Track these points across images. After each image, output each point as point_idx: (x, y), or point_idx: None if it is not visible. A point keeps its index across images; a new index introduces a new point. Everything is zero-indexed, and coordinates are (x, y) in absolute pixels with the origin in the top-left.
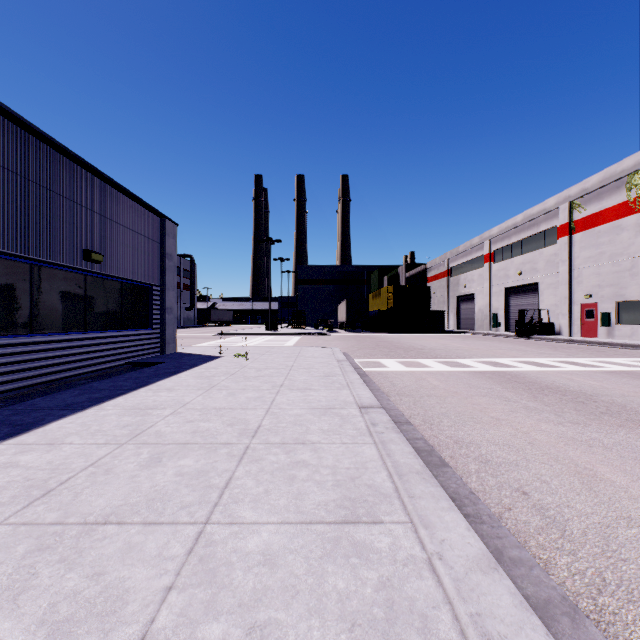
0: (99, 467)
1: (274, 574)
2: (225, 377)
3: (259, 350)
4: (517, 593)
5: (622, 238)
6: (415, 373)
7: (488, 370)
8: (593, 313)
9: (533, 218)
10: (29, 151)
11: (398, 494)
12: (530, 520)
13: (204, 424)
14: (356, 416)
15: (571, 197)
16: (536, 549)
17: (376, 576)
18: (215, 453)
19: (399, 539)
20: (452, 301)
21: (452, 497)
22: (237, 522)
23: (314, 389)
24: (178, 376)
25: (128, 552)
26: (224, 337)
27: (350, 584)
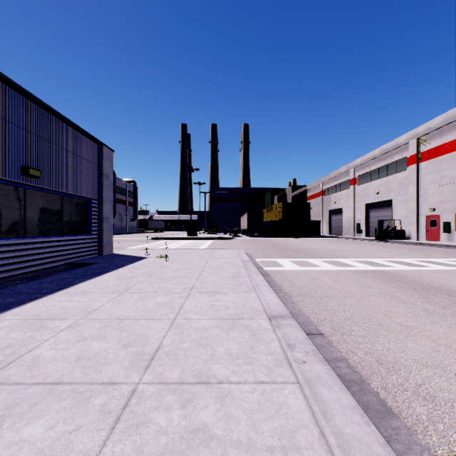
0: None
1: None
2: (143, 278)
3: (179, 251)
4: None
5: None
6: (308, 272)
7: (369, 269)
8: (436, 222)
9: (388, 151)
10: None
11: None
12: None
13: (96, 344)
14: (267, 331)
15: (418, 134)
16: None
17: None
18: (85, 406)
19: None
20: (325, 214)
21: None
22: None
23: (222, 292)
24: (101, 277)
25: None
26: (156, 240)
27: None
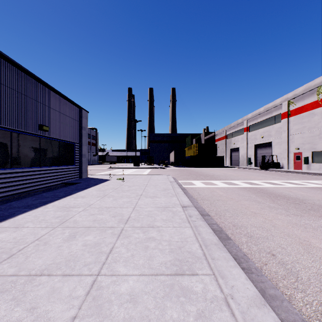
0: (41, 241)
1: (136, 308)
2: (112, 190)
3: (130, 176)
4: (279, 321)
5: (314, 119)
6: (210, 188)
7: (247, 186)
8: (300, 157)
9: (269, 109)
10: (10, 73)
11: (205, 257)
12: (278, 271)
13: (100, 216)
14: (180, 211)
15: (288, 98)
16: (283, 288)
17: (195, 309)
18: (105, 232)
19: (207, 285)
20: (228, 151)
21: (234, 257)
22: (115, 274)
23: (158, 197)
24: (87, 190)
25: (52, 293)
26: (112, 169)
27: (180, 315)
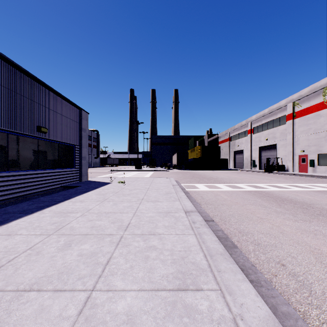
0: (33, 250)
1: None
2: (112, 194)
3: (131, 179)
4: None
5: (320, 121)
6: (214, 192)
7: (252, 190)
8: (305, 160)
9: (273, 110)
10: (6, 72)
11: (210, 269)
12: (289, 283)
13: (98, 222)
14: (183, 217)
15: (293, 99)
16: (296, 304)
17: None
18: (102, 241)
19: (213, 303)
20: (231, 153)
21: (241, 268)
22: (112, 289)
23: (160, 201)
24: (87, 193)
25: (40, 313)
26: (114, 172)
27: None
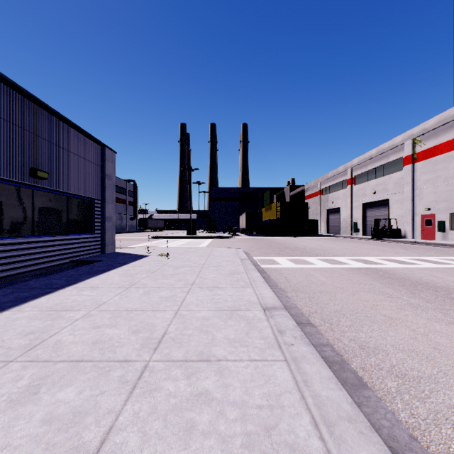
0: None
1: None
2: (146, 275)
3: (179, 250)
4: None
5: None
6: (304, 269)
7: (362, 267)
8: (431, 221)
9: (384, 151)
10: None
11: None
12: None
13: (109, 331)
14: (261, 320)
15: (414, 135)
16: None
17: None
18: (106, 377)
19: None
20: (323, 213)
21: (391, 447)
22: None
23: (221, 287)
24: (107, 274)
25: None
26: (156, 239)
27: None
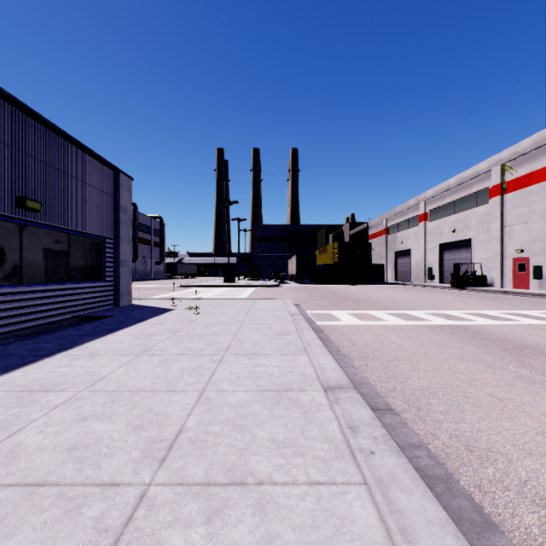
0: None
1: None
2: (166, 336)
3: (213, 302)
4: None
5: None
6: (371, 328)
7: (445, 324)
8: (524, 266)
9: (466, 180)
10: None
11: None
12: None
13: (99, 426)
14: (322, 407)
15: (503, 160)
16: None
17: None
18: (73, 520)
19: None
20: (390, 256)
21: None
22: None
23: (265, 354)
24: (115, 334)
25: None
26: (186, 288)
27: None
